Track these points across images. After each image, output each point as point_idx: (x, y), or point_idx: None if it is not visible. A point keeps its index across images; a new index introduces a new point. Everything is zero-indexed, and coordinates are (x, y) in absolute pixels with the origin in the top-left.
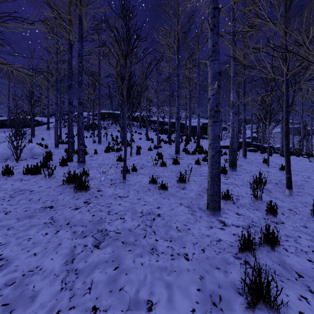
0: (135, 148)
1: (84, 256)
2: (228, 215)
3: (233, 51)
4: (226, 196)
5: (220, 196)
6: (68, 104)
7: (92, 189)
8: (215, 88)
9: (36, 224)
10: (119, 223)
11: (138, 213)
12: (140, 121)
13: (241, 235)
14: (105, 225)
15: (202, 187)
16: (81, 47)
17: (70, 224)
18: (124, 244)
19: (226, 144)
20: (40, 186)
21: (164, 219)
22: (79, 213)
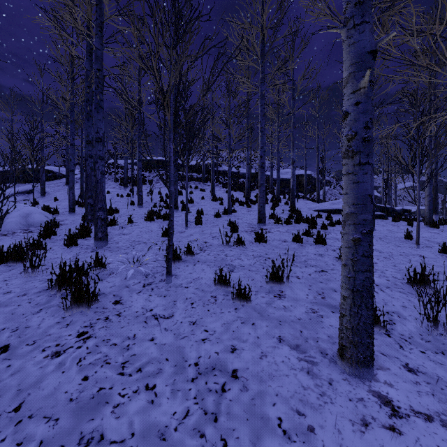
0: (194, 214)
1: None
2: (390, 373)
3: None
4: None
5: (372, 332)
6: (86, 144)
7: (104, 299)
8: (363, 87)
9: None
10: (141, 407)
11: (189, 366)
12: (202, 172)
13: None
14: (104, 417)
15: (315, 290)
16: (100, 44)
17: (22, 410)
18: None
19: (336, 207)
20: (9, 290)
21: (247, 387)
22: (56, 370)
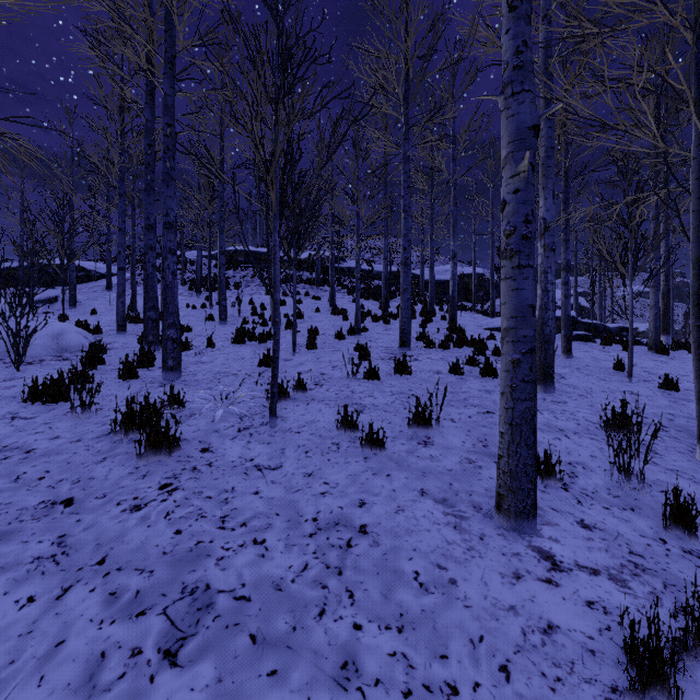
0: (305, 334)
1: (125, 699)
2: (558, 529)
3: (546, 95)
4: (545, 469)
5: (535, 477)
6: (146, 230)
7: (188, 446)
8: (523, 172)
9: (8, 565)
10: (250, 560)
11: (306, 521)
12: (316, 270)
13: (611, 608)
14: (208, 568)
15: (475, 437)
16: (170, 88)
17: (107, 563)
18: (258, 646)
19: None
20: (57, 435)
21: (379, 543)
22: (140, 524)
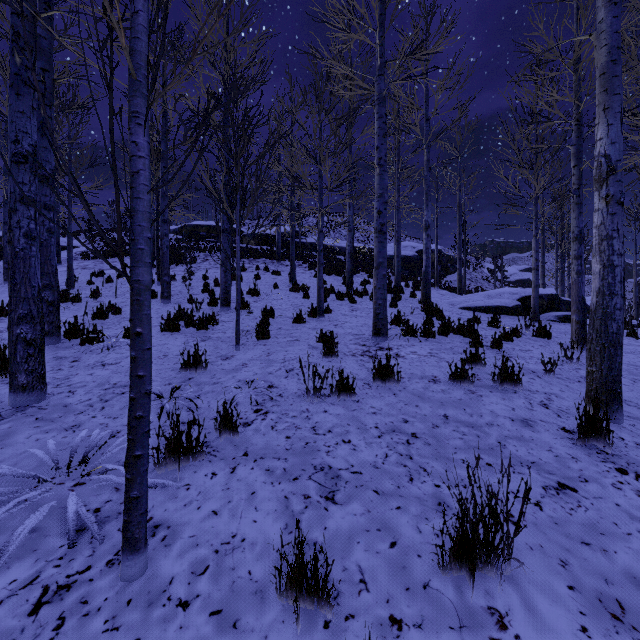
0: (258, 316)
1: None
2: None
3: None
4: None
5: None
6: (39, 182)
7: None
8: None
9: None
10: None
11: None
12: (277, 244)
13: None
14: None
15: (591, 594)
16: None
17: None
18: None
19: (499, 303)
20: None
21: None
22: None
